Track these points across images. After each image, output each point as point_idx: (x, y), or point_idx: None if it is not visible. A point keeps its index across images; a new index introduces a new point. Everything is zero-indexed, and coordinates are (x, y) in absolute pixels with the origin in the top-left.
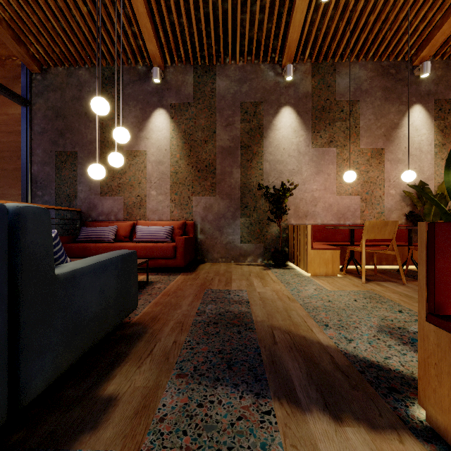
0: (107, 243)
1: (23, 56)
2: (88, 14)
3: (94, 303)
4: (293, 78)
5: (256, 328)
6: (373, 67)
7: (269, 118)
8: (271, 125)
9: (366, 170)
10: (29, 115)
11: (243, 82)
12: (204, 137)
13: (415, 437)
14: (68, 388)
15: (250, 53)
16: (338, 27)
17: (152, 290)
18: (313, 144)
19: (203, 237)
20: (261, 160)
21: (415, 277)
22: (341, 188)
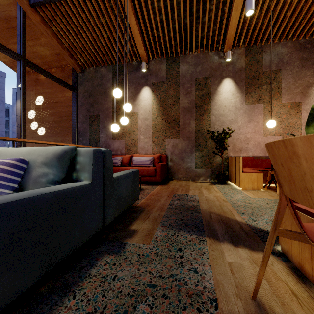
0: (117, 167)
1: (73, 64)
2: (107, 38)
3: (124, 191)
4: (231, 59)
5: (202, 212)
6: (292, 44)
7: (215, 86)
8: (216, 91)
9: (286, 118)
10: (76, 96)
11: (197, 65)
12: (172, 102)
13: (272, 254)
14: (116, 226)
15: (202, 46)
16: (264, 22)
17: (144, 193)
18: (246, 102)
19: (171, 164)
20: (209, 114)
21: None
22: (267, 131)
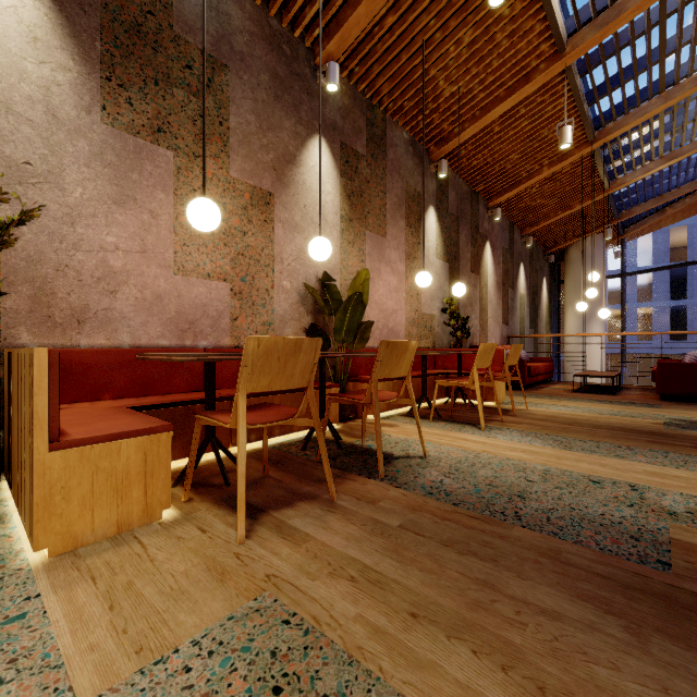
0: None
1: None
2: None
3: None
4: None
5: None
6: (254, 13)
7: None
8: None
9: (241, 228)
10: None
11: None
12: None
13: None
14: None
15: None
16: None
17: None
18: (107, 114)
19: None
20: None
21: (339, 464)
22: (187, 257)
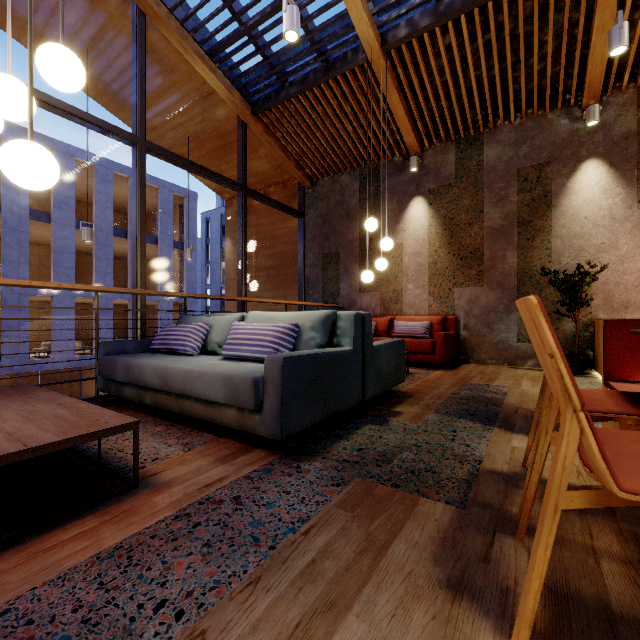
0: None
1: (301, 178)
2: (353, 130)
3: (385, 366)
4: (602, 118)
5: (503, 406)
6: None
7: (561, 180)
8: (564, 189)
9: None
10: (304, 226)
11: (521, 143)
12: (468, 220)
13: None
14: (376, 406)
15: (531, 104)
16: None
17: (413, 378)
18: None
19: (467, 334)
20: (548, 237)
21: None
22: None
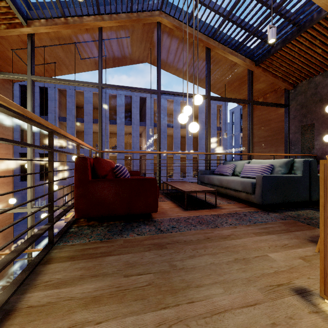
0: None
1: (285, 86)
2: (322, 51)
3: None
4: None
5: None
6: None
7: None
8: None
9: None
10: (288, 111)
11: None
12: None
13: None
14: None
15: None
16: None
17: None
18: None
19: None
20: None
21: None
22: None
